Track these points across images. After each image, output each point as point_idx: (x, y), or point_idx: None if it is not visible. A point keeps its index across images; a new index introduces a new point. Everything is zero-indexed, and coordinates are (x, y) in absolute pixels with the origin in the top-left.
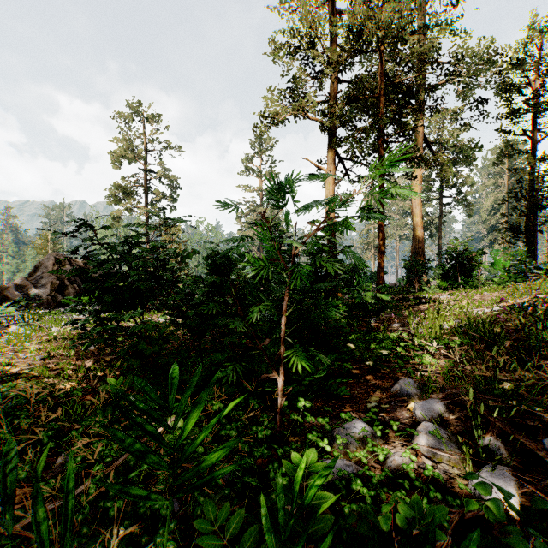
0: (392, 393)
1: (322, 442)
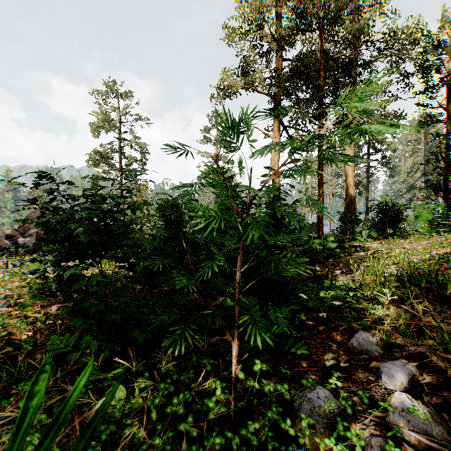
0: (350, 349)
1: (284, 423)
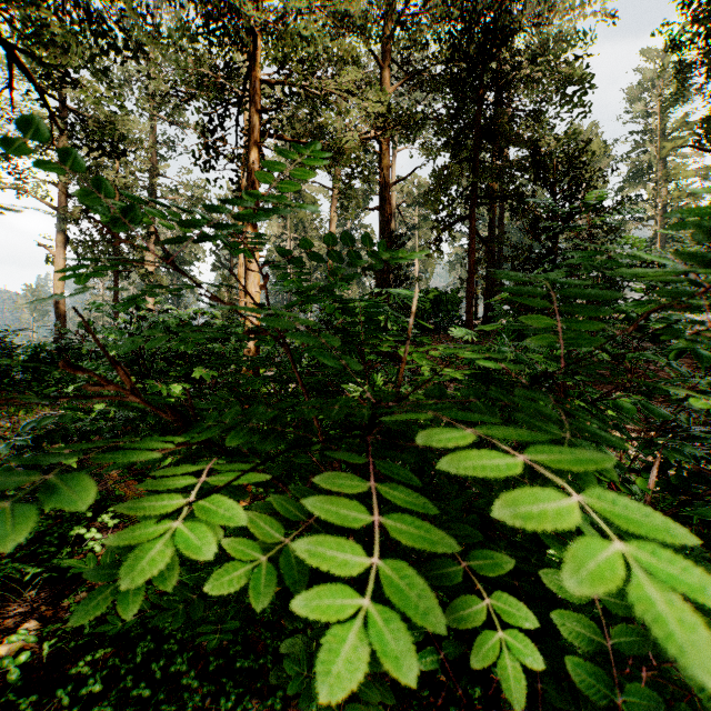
0: None
1: None
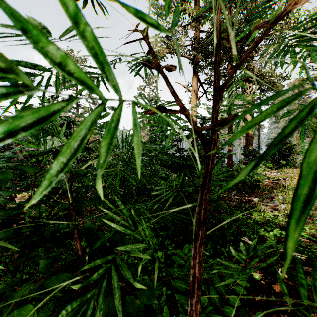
0: None
1: None
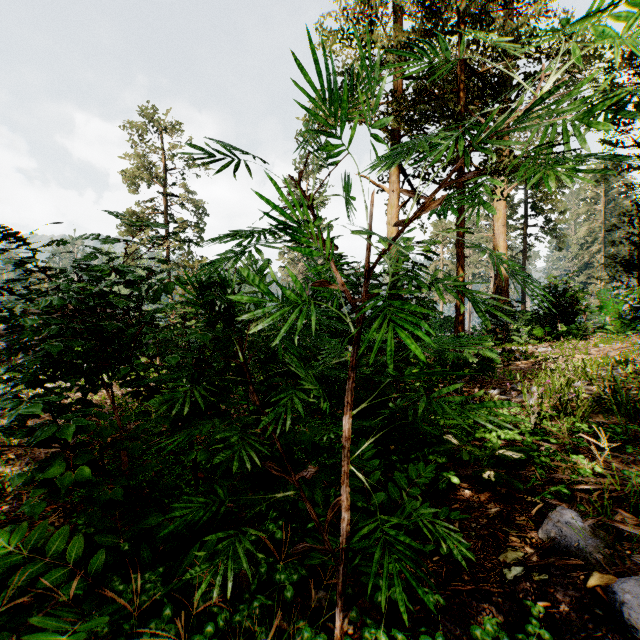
0: (545, 543)
1: None
